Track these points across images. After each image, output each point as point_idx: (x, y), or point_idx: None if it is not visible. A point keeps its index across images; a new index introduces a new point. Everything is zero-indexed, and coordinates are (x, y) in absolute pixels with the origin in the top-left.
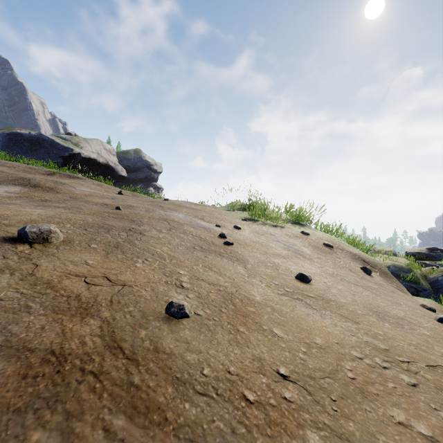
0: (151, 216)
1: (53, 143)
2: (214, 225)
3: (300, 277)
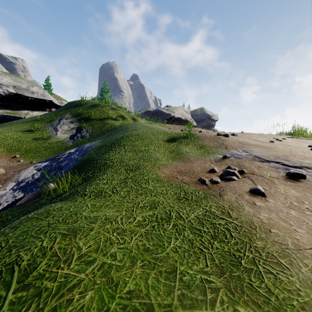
0: (245, 135)
1: (162, 113)
2: (272, 138)
3: (309, 146)
